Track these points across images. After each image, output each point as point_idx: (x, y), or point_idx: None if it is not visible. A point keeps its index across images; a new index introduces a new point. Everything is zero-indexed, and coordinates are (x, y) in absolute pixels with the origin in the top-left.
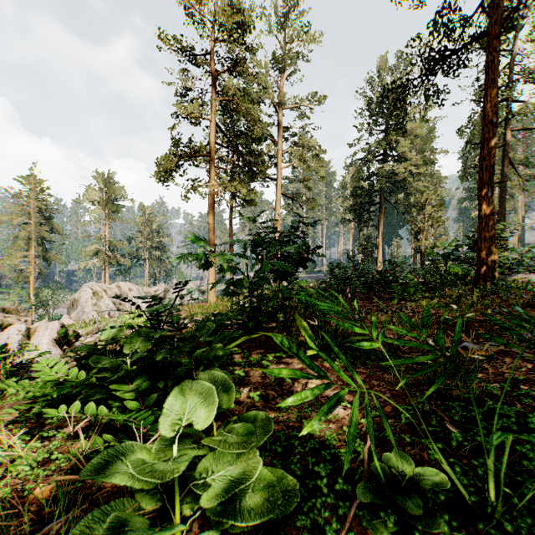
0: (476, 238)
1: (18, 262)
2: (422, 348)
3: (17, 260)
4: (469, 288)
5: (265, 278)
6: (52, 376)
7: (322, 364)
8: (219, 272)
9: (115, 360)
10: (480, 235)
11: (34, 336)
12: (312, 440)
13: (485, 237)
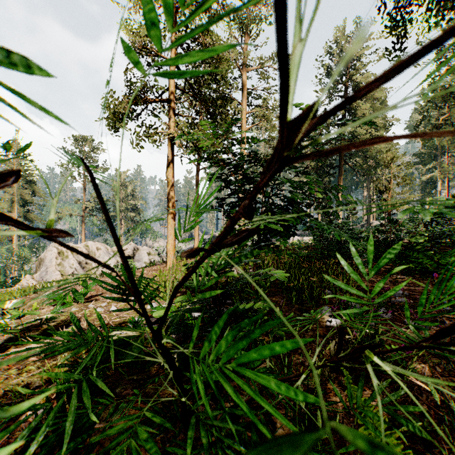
0: None
1: None
2: None
3: None
4: None
5: None
6: None
7: None
8: None
9: None
10: None
11: None
12: None
13: None
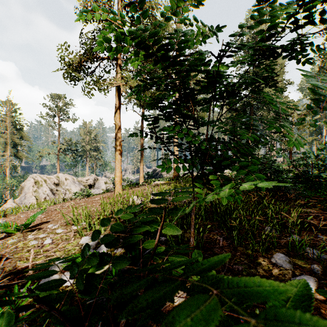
0: None
1: None
2: None
3: None
4: None
5: None
6: None
7: None
8: None
9: None
10: None
11: None
12: None
13: None
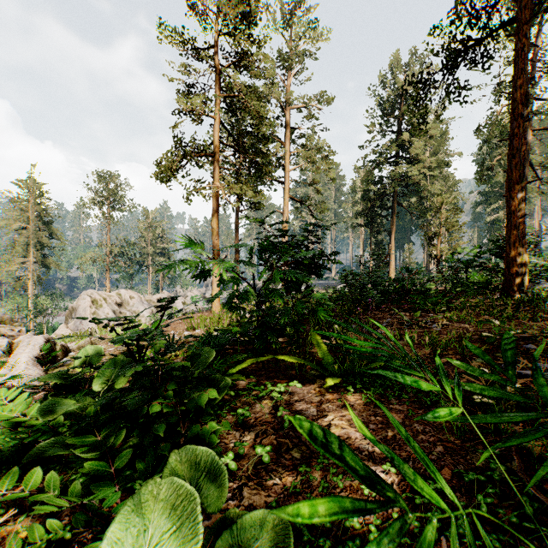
0: (500, 243)
1: (16, 268)
2: (509, 399)
3: (15, 266)
4: (497, 298)
5: (275, 291)
6: (10, 413)
7: (345, 396)
8: (218, 284)
9: (84, 398)
10: (508, 239)
11: (15, 353)
12: (350, 542)
13: (514, 242)
